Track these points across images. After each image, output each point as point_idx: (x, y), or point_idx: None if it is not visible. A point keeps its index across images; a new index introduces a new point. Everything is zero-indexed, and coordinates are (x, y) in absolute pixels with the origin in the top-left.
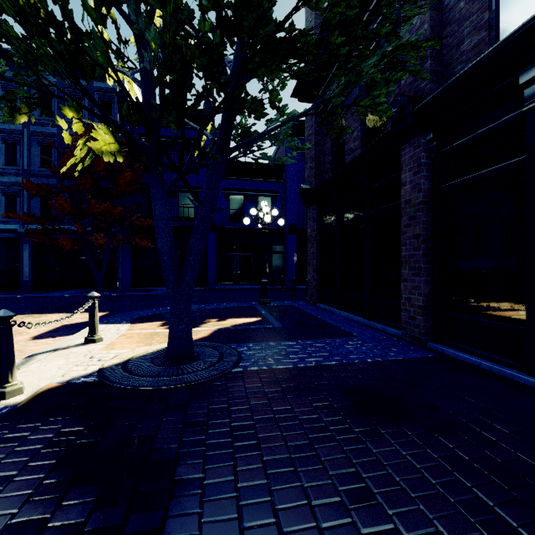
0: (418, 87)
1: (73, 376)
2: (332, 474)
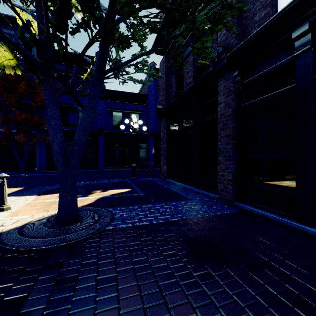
0: (228, 43)
1: None
2: None
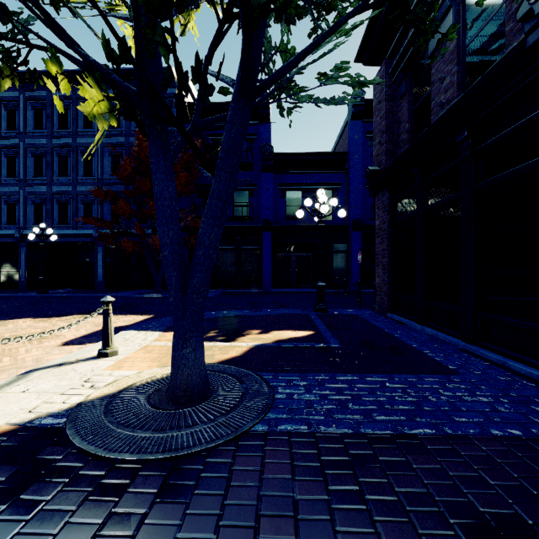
0: None
1: (41, 413)
2: None
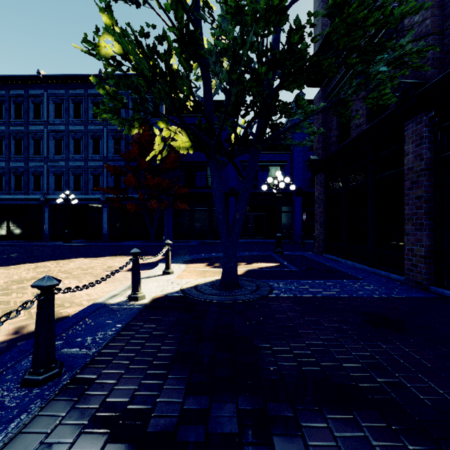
0: (420, 73)
1: (168, 292)
2: (353, 355)
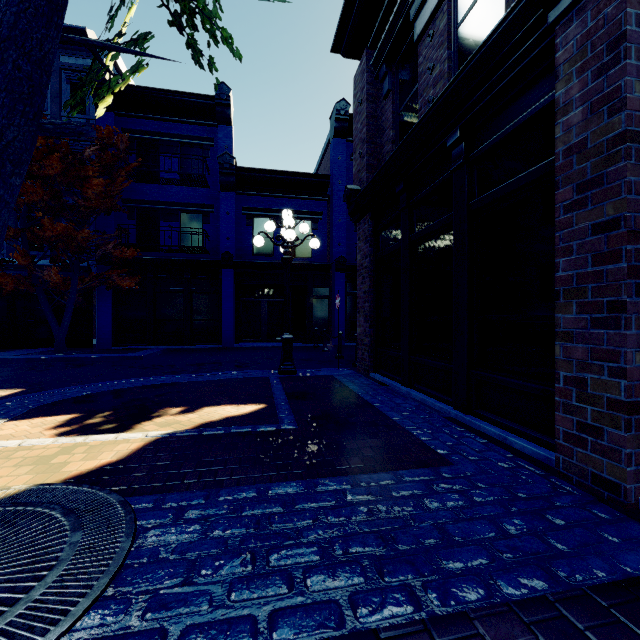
0: None
1: None
2: None
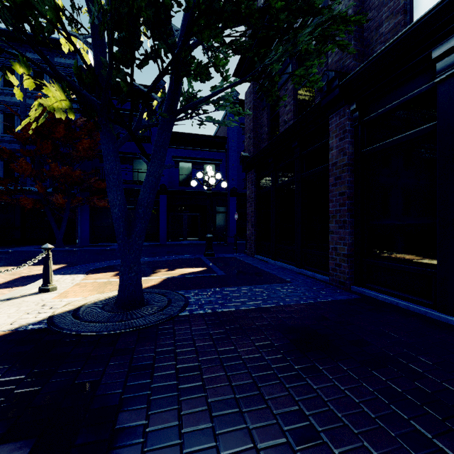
0: (343, 64)
1: (22, 324)
2: (276, 413)
